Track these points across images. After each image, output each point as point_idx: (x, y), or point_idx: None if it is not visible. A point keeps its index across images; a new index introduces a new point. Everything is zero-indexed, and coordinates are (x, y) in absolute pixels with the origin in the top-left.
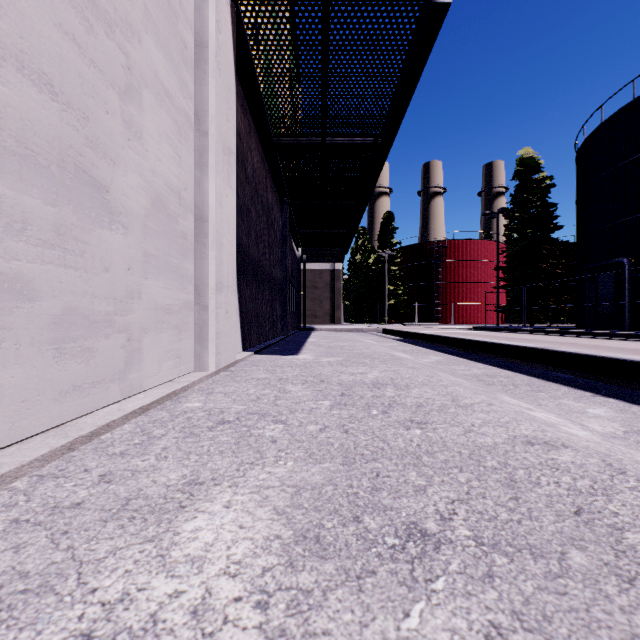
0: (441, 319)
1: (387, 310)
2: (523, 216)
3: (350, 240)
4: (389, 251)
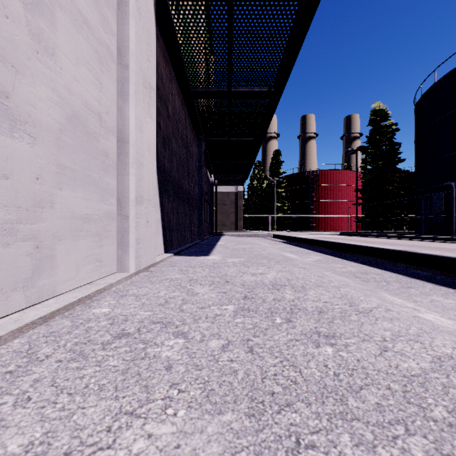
0: (315, 227)
1: (276, 221)
2: (375, 152)
3: (249, 169)
4: (277, 178)
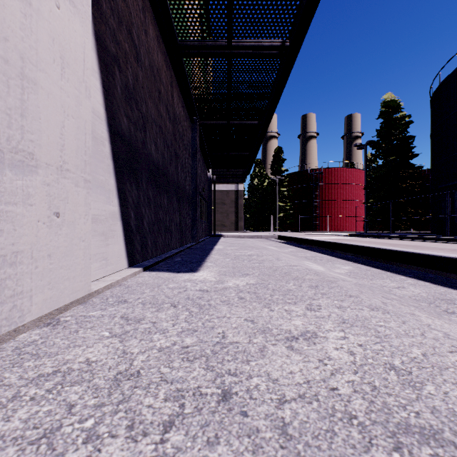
0: (318, 228)
1: (278, 221)
2: (386, 147)
3: (252, 161)
4: (279, 176)
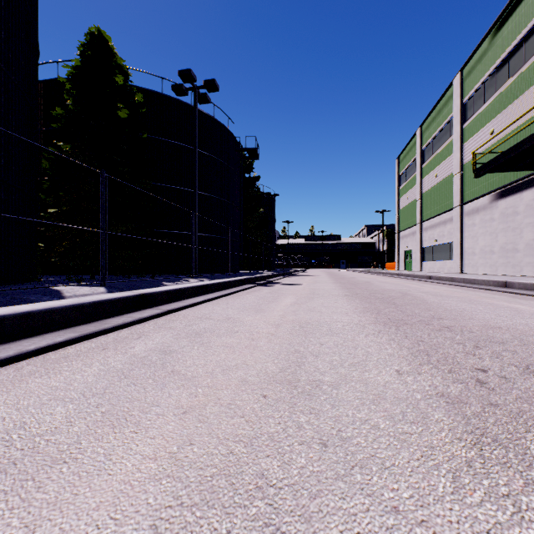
0: None
1: None
2: None
3: None
4: None
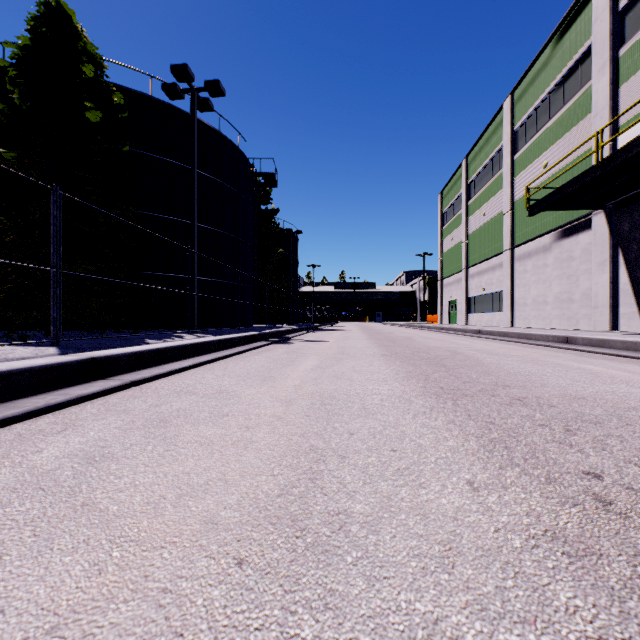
0: None
1: None
2: None
3: None
4: None
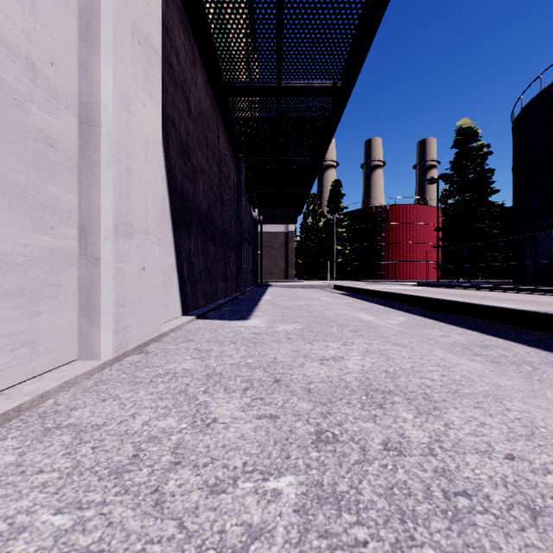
0: (384, 276)
1: (335, 268)
2: (462, 181)
3: (304, 200)
4: (337, 215)
